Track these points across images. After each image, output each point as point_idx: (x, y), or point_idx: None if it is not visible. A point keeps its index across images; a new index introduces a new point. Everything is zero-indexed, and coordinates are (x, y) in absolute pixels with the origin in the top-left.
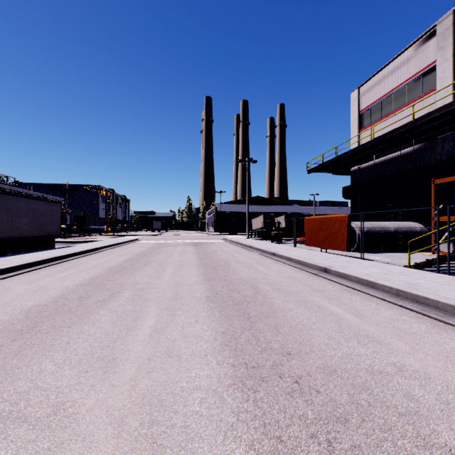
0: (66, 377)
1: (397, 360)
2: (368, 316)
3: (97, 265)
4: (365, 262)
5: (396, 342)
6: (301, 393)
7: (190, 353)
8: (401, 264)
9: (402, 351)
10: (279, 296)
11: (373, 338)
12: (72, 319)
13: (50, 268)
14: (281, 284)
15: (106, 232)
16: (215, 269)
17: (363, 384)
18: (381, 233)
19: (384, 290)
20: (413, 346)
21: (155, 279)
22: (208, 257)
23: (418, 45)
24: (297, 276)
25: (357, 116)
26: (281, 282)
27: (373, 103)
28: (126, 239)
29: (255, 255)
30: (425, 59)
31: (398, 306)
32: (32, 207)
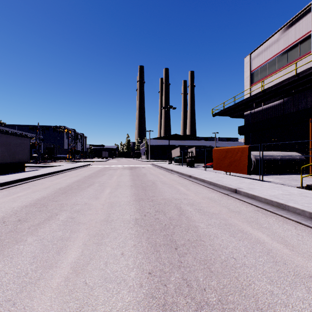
0: None
1: None
2: (296, 245)
3: (50, 186)
4: (265, 184)
5: None
6: None
7: None
8: (293, 185)
9: None
10: (201, 218)
11: None
12: None
13: (11, 189)
14: (200, 205)
15: (68, 159)
16: (145, 190)
17: None
18: (270, 160)
19: (296, 212)
20: None
21: (93, 200)
22: (140, 179)
23: (296, 20)
24: (212, 197)
25: (249, 75)
26: (200, 202)
27: (261, 65)
28: (81, 165)
29: (176, 177)
30: (302, 30)
31: None
32: (5, 140)
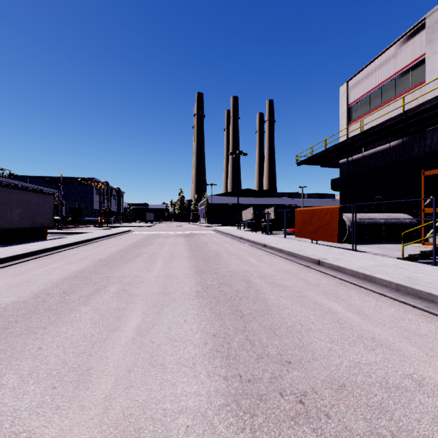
0: (28, 395)
1: (412, 370)
2: (370, 314)
3: (86, 257)
4: (358, 254)
5: (407, 346)
6: (307, 418)
7: (177, 362)
8: (393, 256)
9: (416, 358)
10: (272, 290)
11: (381, 342)
12: (50, 318)
13: (39, 260)
14: (274, 278)
15: (100, 224)
16: (206, 261)
17: (380, 405)
18: (371, 224)
19: (383, 284)
20: (427, 352)
21: (144, 272)
22: (199, 249)
23: (407, 39)
24: (290, 269)
25: (345, 110)
26: (273, 275)
27: (362, 96)
28: (119, 231)
29: (246, 246)
30: (414, 52)
31: (400, 302)
32: (23, 198)
